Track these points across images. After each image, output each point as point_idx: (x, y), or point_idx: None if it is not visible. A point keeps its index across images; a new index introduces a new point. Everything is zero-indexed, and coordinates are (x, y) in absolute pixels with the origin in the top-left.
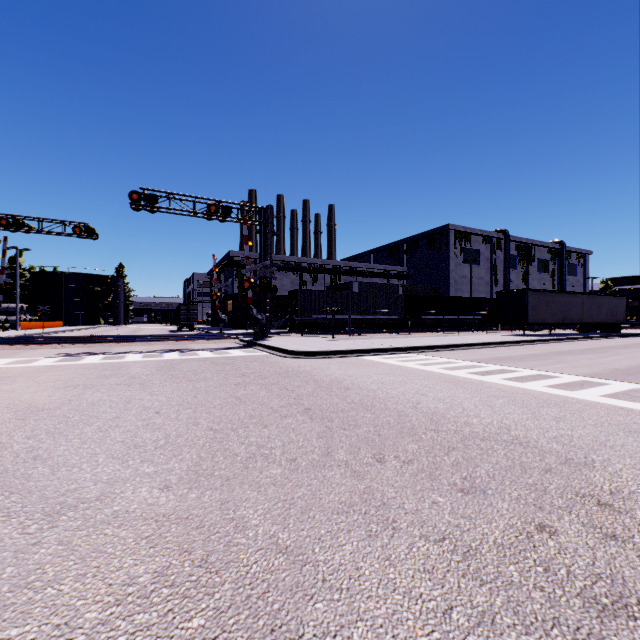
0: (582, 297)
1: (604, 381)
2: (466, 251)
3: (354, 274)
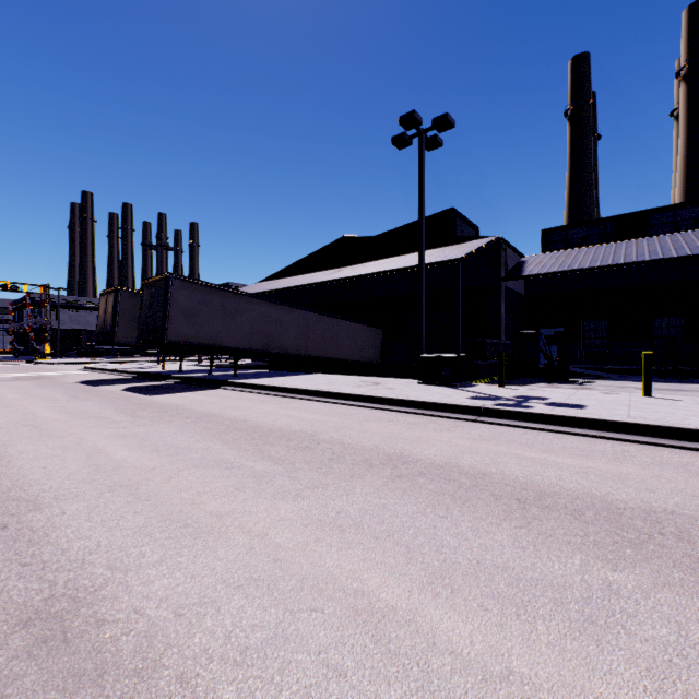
0: None
1: None
2: None
3: None
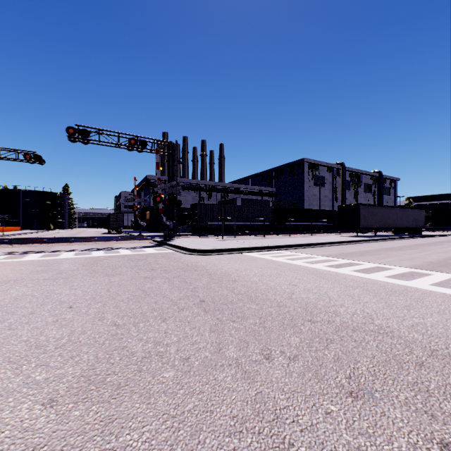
0: (396, 209)
1: (427, 272)
2: (316, 177)
3: (238, 193)
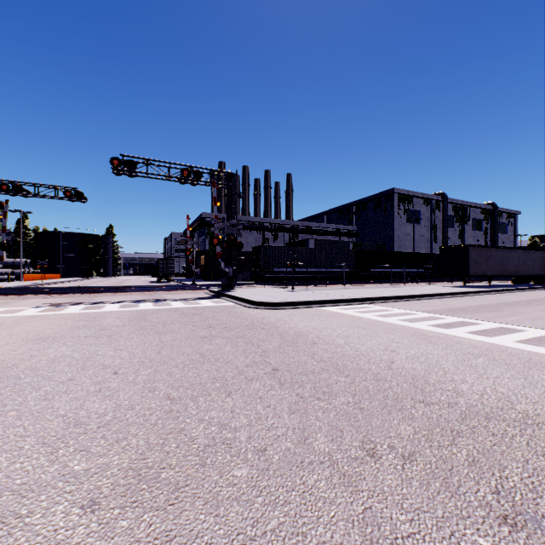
0: (518, 252)
1: None
2: (409, 212)
3: (310, 232)
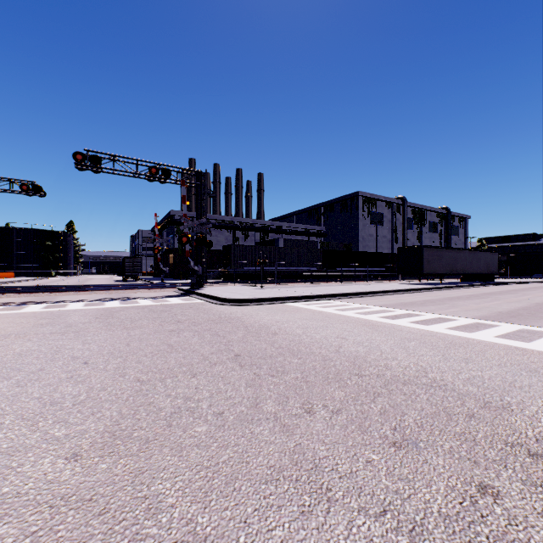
0: (465, 252)
1: (494, 323)
2: (372, 214)
3: (280, 232)
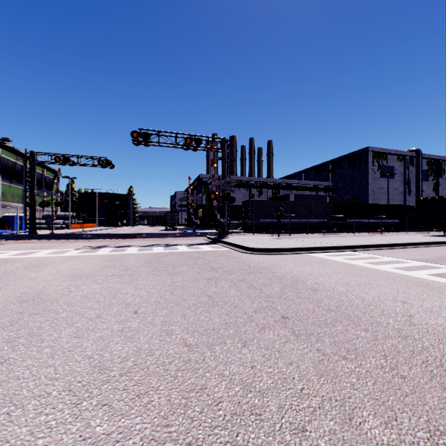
0: None
1: None
2: (383, 168)
3: (290, 188)
